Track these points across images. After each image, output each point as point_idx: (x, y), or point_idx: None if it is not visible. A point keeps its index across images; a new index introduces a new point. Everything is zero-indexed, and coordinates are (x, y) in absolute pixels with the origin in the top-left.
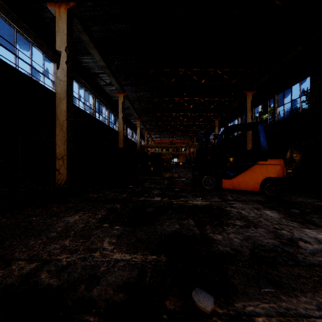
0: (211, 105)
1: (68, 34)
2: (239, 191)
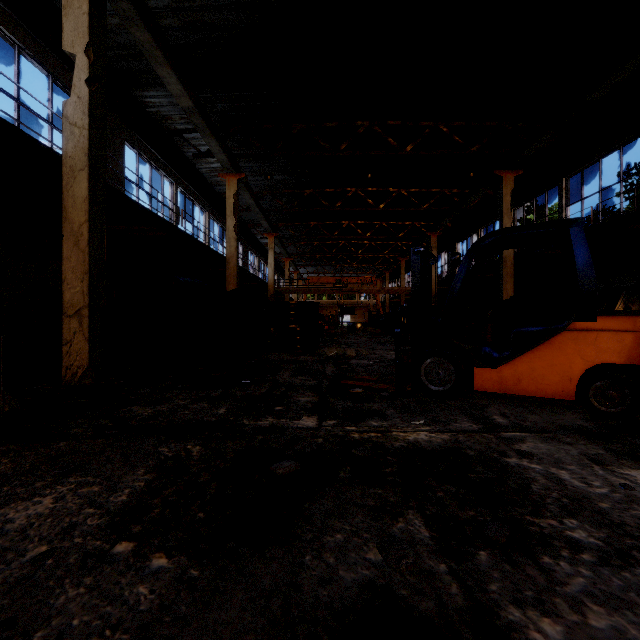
0: (422, 204)
1: (92, 14)
2: (513, 396)
